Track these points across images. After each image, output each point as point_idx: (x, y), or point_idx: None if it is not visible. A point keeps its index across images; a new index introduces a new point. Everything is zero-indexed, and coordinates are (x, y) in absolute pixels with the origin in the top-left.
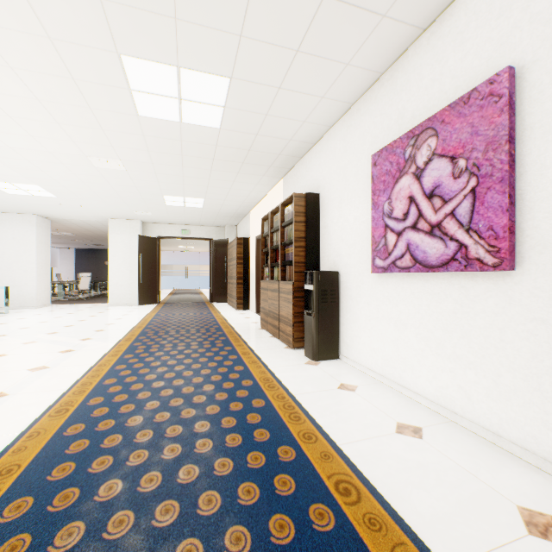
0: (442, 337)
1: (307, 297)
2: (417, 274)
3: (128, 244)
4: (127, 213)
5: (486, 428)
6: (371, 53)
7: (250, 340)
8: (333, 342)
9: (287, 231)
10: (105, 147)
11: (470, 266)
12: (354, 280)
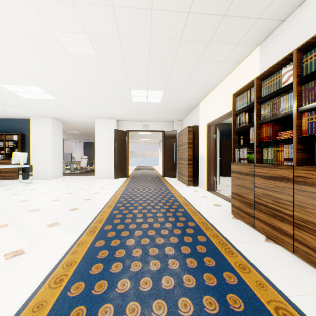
0: None
1: None
2: None
3: (107, 136)
4: (106, 112)
5: None
6: None
7: (244, 248)
8: None
9: None
10: (66, 8)
11: None
12: None
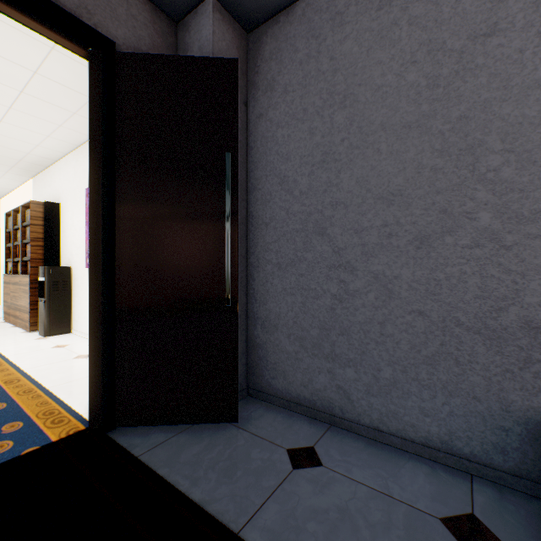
0: None
1: (43, 287)
2: None
3: None
4: None
5: None
6: (77, 125)
7: None
8: (66, 321)
9: (28, 231)
10: None
11: None
12: (80, 273)
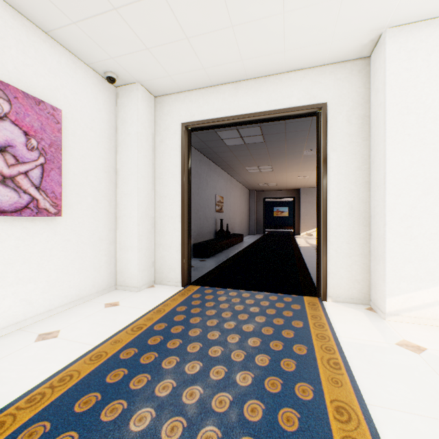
0: (5, 270)
1: None
2: None
3: None
4: None
5: (43, 313)
6: None
7: None
8: None
9: None
10: None
11: (41, 213)
12: None
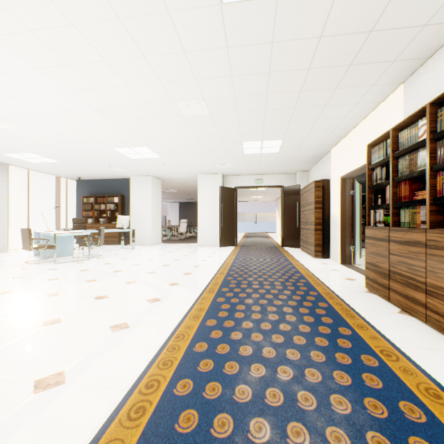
0: None
1: None
2: None
3: (211, 195)
4: (211, 167)
5: None
6: None
7: (369, 315)
8: None
9: None
10: (189, 84)
11: None
12: None
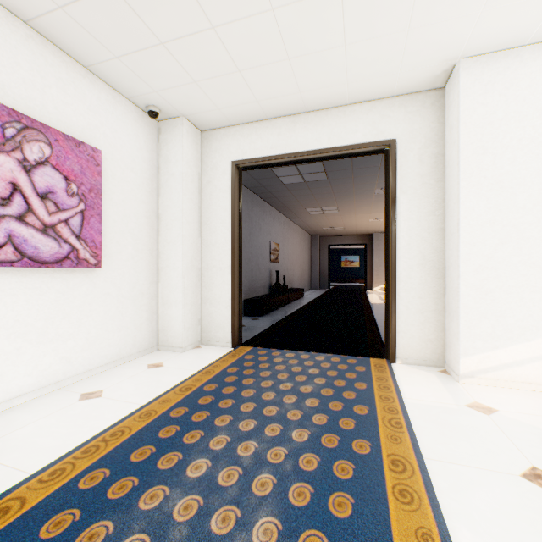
0: (45, 325)
1: None
2: (12, 269)
3: None
4: None
5: (82, 372)
6: None
7: None
8: None
9: None
10: None
11: (81, 264)
12: None
